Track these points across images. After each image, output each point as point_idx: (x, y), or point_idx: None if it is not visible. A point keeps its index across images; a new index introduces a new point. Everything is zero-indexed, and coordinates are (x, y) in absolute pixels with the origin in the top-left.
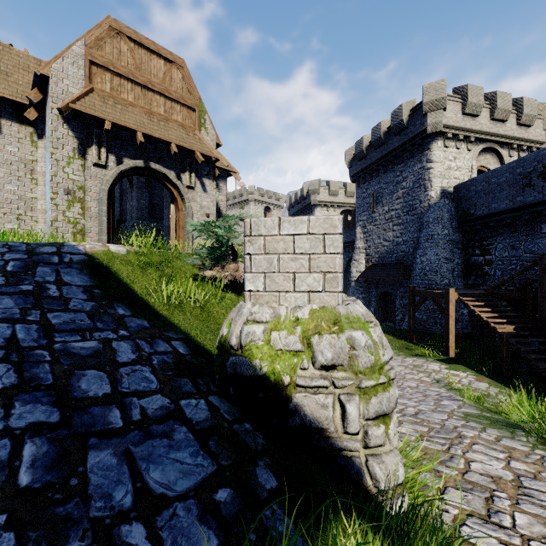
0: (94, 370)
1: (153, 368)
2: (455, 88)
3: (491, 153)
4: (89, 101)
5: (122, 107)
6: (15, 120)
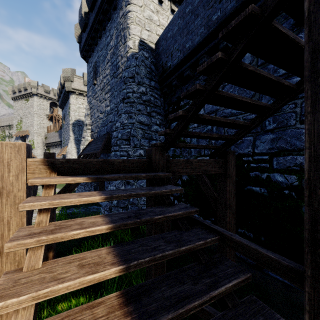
0: None
1: None
2: None
3: None
4: None
5: None
6: None
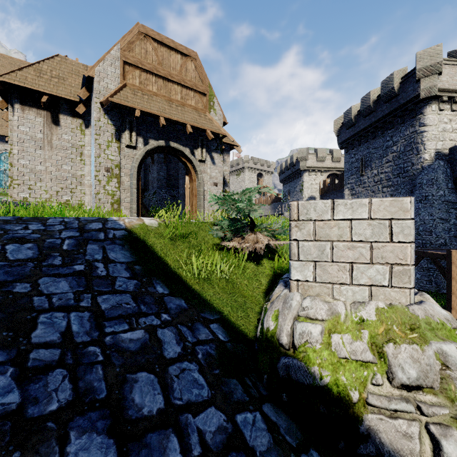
0: (144, 372)
1: (199, 364)
2: (450, 52)
3: None
4: (123, 94)
5: (148, 97)
6: (69, 115)
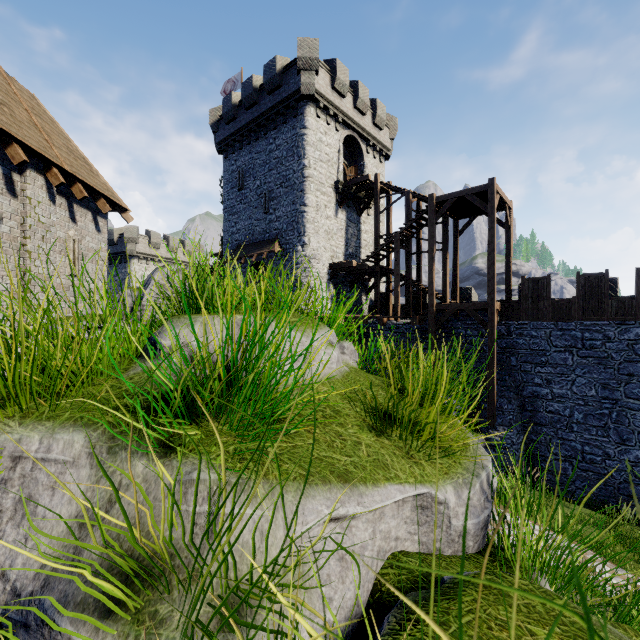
0: None
1: None
2: (146, 230)
3: None
4: None
5: None
6: None
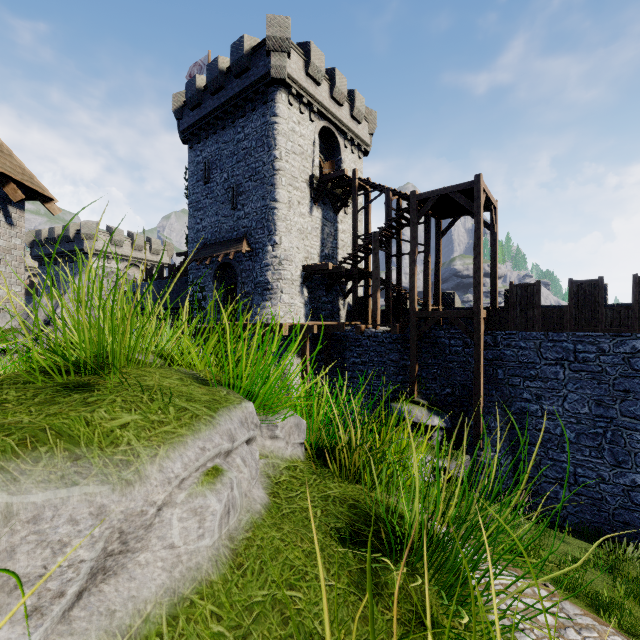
0: None
1: None
2: (107, 226)
3: (136, 266)
4: None
5: None
6: None
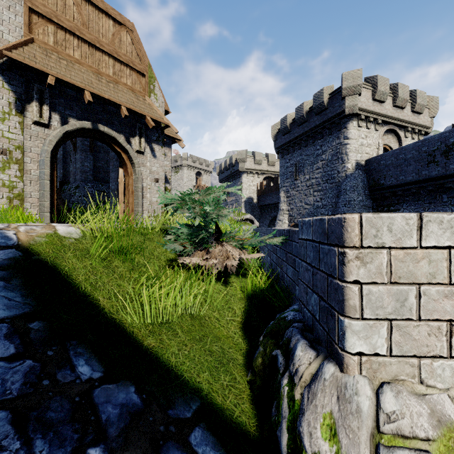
0: None
1: None
2: (366, 77)
3: (392, 133)
4: (28, 51)
5: (67, 63)
6: None
